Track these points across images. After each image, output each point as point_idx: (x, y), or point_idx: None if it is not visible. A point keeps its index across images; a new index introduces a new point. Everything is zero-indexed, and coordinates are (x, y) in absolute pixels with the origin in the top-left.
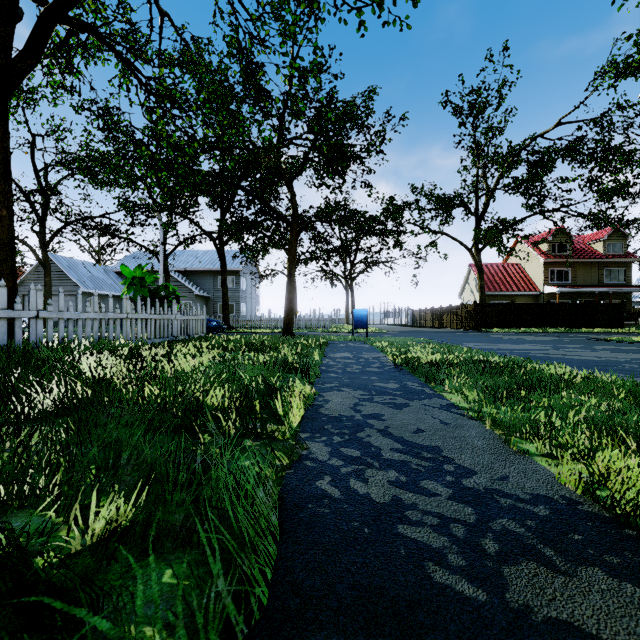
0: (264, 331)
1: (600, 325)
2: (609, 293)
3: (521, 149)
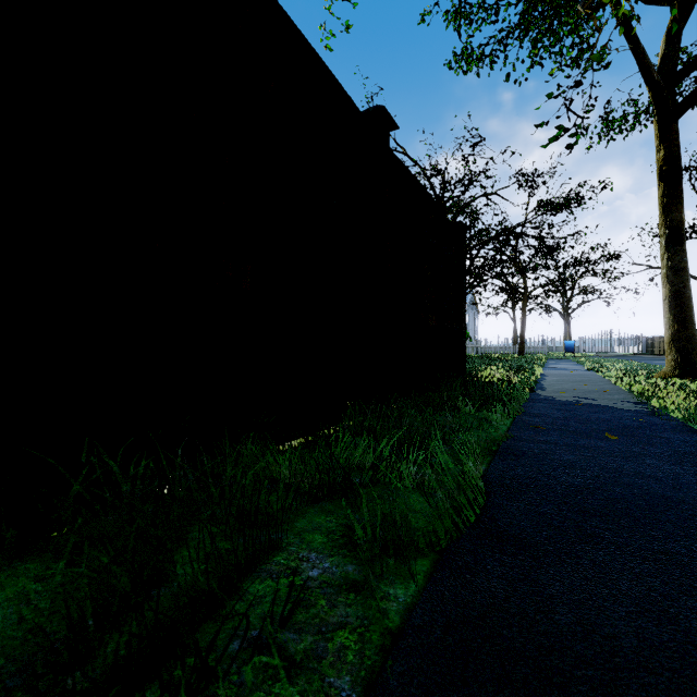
0: None
1: None
2: None
3: None
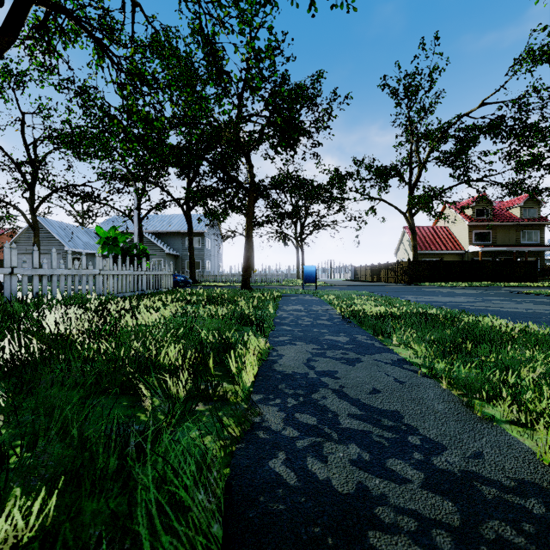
0: (225, 285)
1: (517, 279)
2: (525, 252)
3: (449, 126)
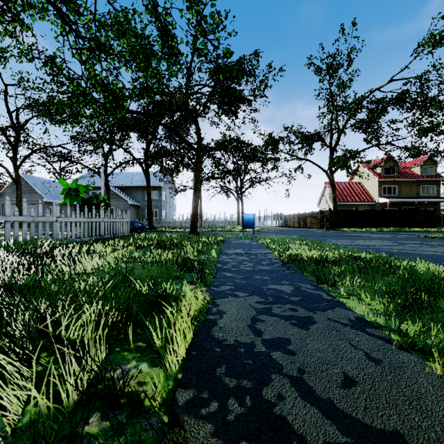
0: (178, 230)
1: (419, 226)
2: (424, 203)
3: (363, 99)
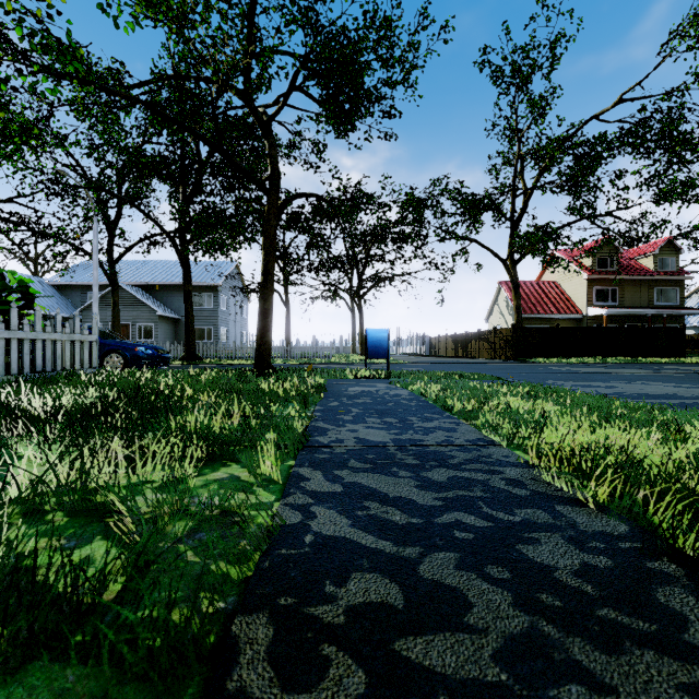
0: (242, 362)
1: (659, 354)
2: (663, 316)
3: (570, 135)
